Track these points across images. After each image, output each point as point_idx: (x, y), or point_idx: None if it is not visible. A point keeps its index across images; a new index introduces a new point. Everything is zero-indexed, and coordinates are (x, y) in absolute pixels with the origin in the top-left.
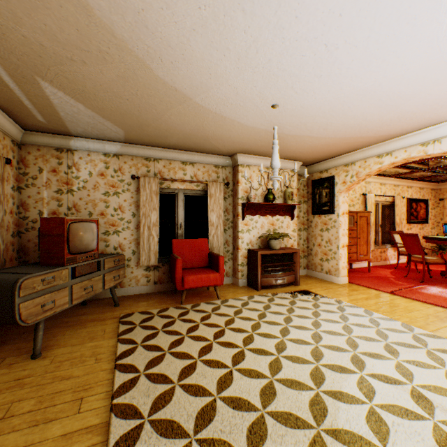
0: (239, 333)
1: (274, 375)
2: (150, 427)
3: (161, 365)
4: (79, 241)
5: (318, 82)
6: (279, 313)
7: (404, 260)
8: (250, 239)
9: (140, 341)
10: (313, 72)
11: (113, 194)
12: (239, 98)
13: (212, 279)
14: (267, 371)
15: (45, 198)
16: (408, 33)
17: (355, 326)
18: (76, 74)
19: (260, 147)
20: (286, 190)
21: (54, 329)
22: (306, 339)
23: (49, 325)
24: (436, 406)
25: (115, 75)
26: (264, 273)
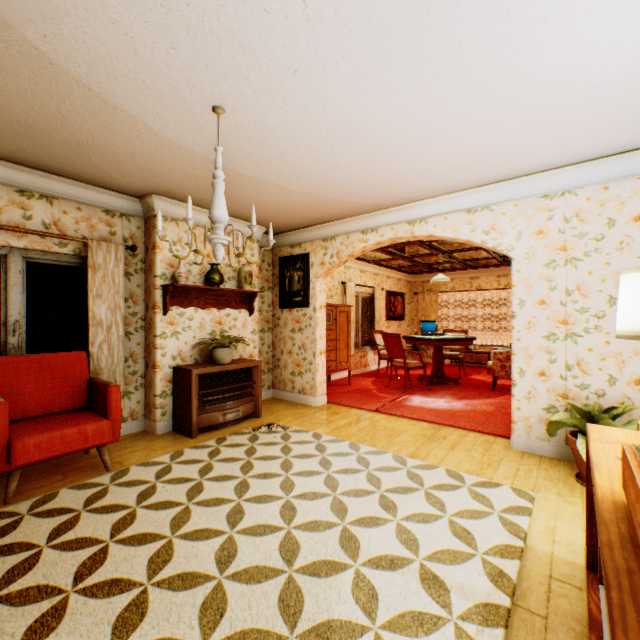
0: (142, 546)
1: (211, 633)
2: None
3: None
4: None
5: (292, 84)
6: (227, 478)
7: (384, 364)
8: (179, 348)
9: None
10: (285, 57)
11: None
12: (143, 68)
13: (92, 433)
14: (195, 628)
15: None
16: (417, 38)
17: (341, 474)
18: None
19: (198, 190)
20: (241, 268)
21: None
22: (273, 519)
23: None
24: (450, 587)
25: None
26: (205, 405)
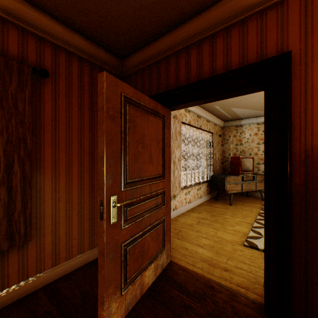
0: None
1: None
2: None
3: None
4: (244, 166)
5: None
6: None
7: None
8: None
9: None
10: None
11: (261, 143)
12: None
13: None
14: None
15: (230, 148)
16: None
17: None
18: (243, 103)
19: None
20: None
21: (235, 200)
22: None
23: (233, 199)
24: None
25: (258, 98)
26: None
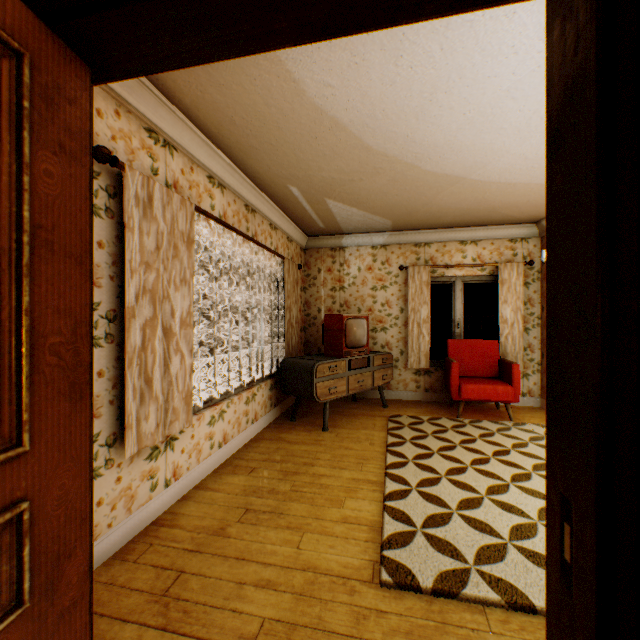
0: (529, 458)
1: None
2: (416, 494)
3: (429, 460)
4: (353, 336)
5: None
6: None
7: None
8: None
9: (408, 438)
10: None
11: (380, 288)
12: (530, 162)
13: (500, 392)
14: None
15: (322, 296)
16: None
17: None
18: (353, 189)
19: None
20: None
21: (333, 414)
22: None
23: (329, 411)
24: None
25: (385, 180)
26: None
